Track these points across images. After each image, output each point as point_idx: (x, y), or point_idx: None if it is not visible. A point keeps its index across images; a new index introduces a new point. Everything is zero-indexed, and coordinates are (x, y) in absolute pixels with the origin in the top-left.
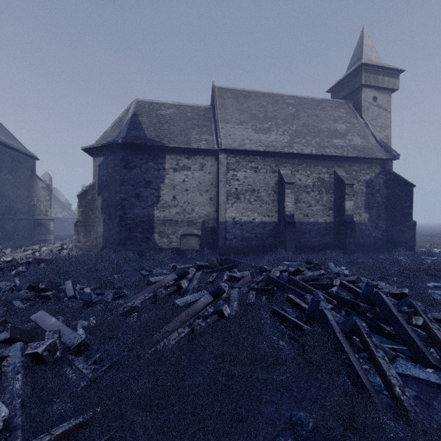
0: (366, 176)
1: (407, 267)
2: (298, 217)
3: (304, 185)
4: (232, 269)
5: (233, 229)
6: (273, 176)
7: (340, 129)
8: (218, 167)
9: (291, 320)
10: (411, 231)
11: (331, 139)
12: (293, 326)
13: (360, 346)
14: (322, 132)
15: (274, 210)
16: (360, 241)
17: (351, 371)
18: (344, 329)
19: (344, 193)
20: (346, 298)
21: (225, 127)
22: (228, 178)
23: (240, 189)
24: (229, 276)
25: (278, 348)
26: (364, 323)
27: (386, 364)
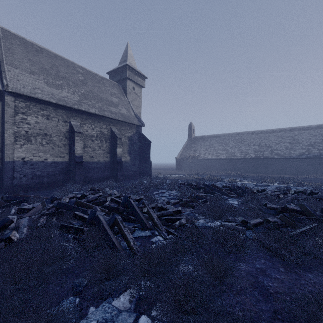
0: (129, 134)
1: (146, 185)
2: (85, 158)
3: (90, 135)
4: (22, 203)
5: (23, 168)
6: (64, 125)
7: (114, 101)
8: (3, 107)
9: (76, 228)
10: (149, 167)
11: (108, 106)
12: (77, 231)
13: (118, 231)
14: (103, 100)
15: (66, 152)
16: (125, 173)
17: (111, 244)
18: (110, 223)
19: (117, 143)
20: (113, 206)
21: (13, 70)
22: (16, 120)
23: (31, 132)
24: (18, 209)
25: (65, 247)
26: (120, 217)
27: (128, 233)
